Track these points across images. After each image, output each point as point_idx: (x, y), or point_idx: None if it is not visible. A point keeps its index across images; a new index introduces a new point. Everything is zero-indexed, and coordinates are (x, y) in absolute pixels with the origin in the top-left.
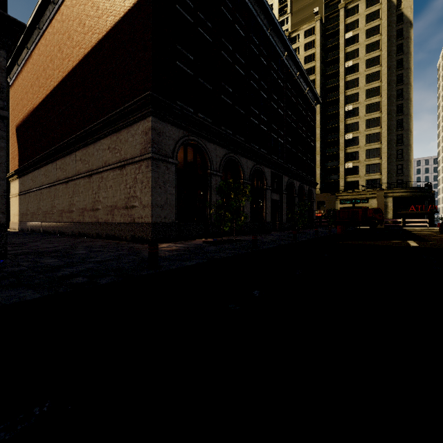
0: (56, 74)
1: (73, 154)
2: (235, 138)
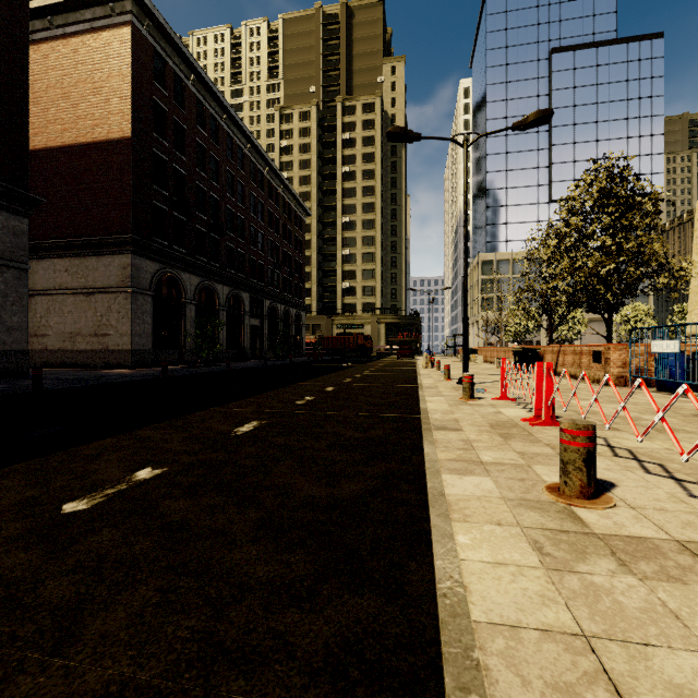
0: None
1: None
2: (211, 267)
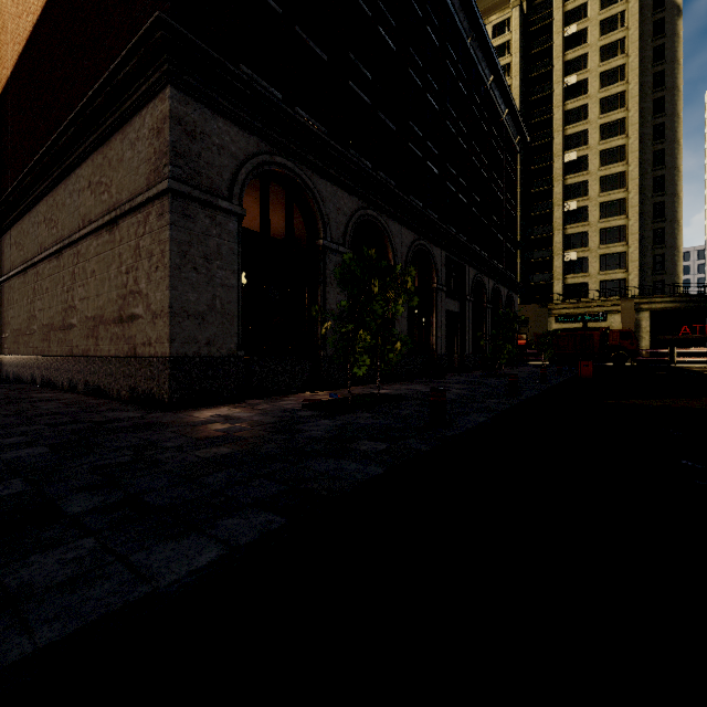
0: (9, 51)
1: (33, 211)
2: (378, 177)
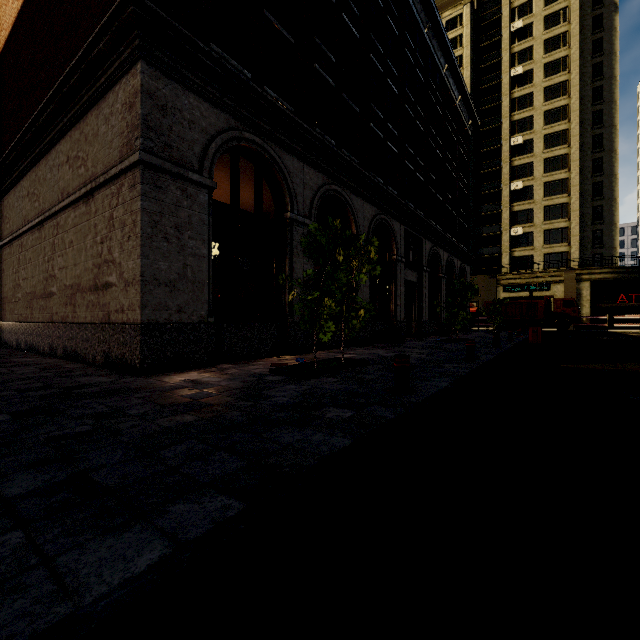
0: None
1: (18, 186)
2: (342, 154)
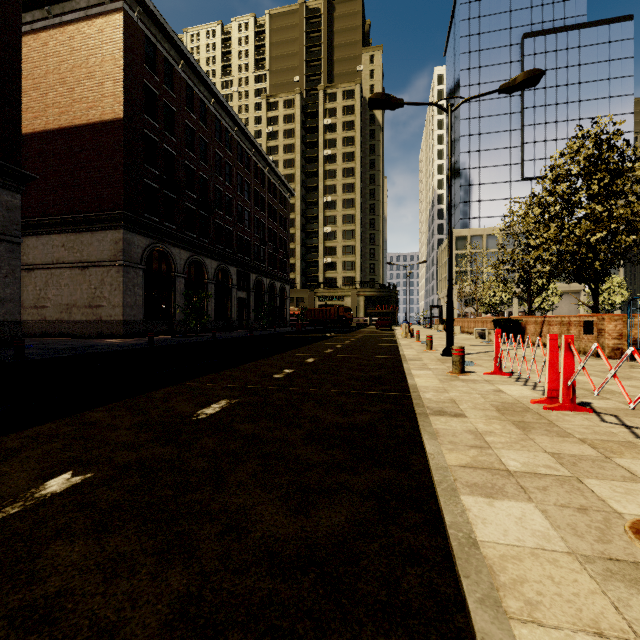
0: None
1: None
2: (199, 242)
